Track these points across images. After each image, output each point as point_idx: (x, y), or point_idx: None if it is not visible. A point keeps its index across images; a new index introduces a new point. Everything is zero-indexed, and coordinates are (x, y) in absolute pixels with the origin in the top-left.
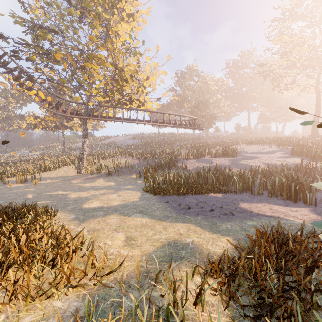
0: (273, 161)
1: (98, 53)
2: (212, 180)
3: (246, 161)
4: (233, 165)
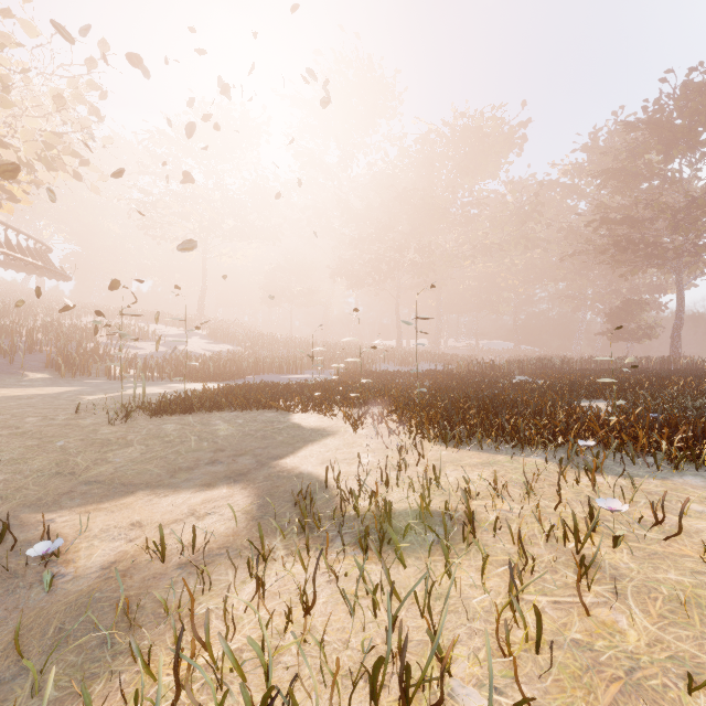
0: (211, 348)
1: (40, 97)
2: (205, 369)
3: (183, 347)
4: (178, 352)
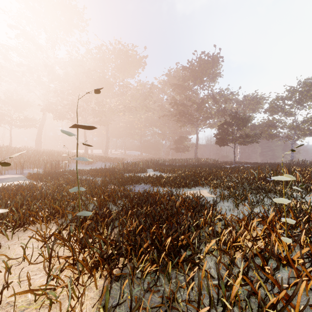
0: None
1: None
2: None
3: None
4: None
